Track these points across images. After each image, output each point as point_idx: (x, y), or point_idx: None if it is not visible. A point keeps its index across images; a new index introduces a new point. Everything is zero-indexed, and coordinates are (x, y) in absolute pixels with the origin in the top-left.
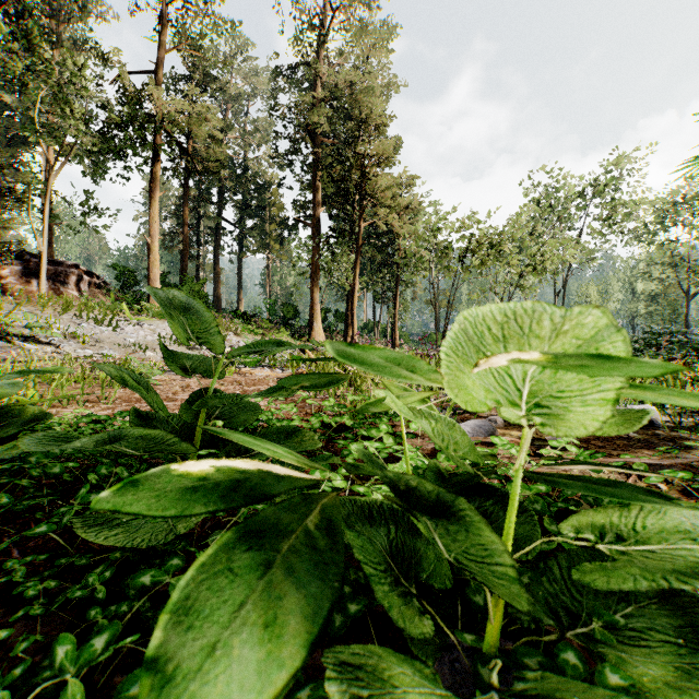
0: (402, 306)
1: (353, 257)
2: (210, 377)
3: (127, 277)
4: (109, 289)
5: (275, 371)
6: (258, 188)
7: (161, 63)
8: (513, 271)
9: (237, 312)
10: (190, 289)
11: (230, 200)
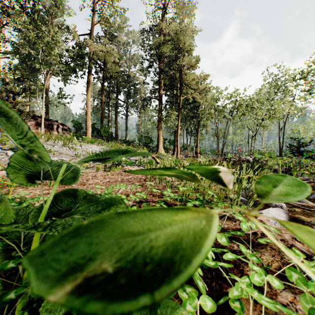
0: (200, 137)
1: (177, 114)
2: (61, 182)
3: (78, 126)
4: (71, 131)
5: (140, 168)
6: (134, 85)
7: (91, 30)
8: (259, 118)
9: (124, 140)
10: (104, 130)
11: (122, 91)
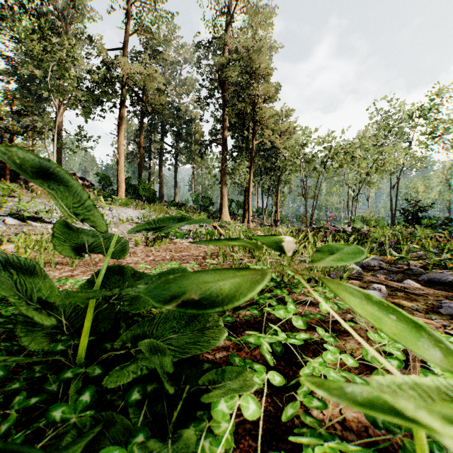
0: (282, 197)
1: (249, 165)
2: (111, 256)
3: (105, 181)
4: (94, 189)
5: None
6: (187, 122)
7: (125, 43)
8: (362, 171)
9: (173, 202)
10: (144, 188)
11: (170, 130)
